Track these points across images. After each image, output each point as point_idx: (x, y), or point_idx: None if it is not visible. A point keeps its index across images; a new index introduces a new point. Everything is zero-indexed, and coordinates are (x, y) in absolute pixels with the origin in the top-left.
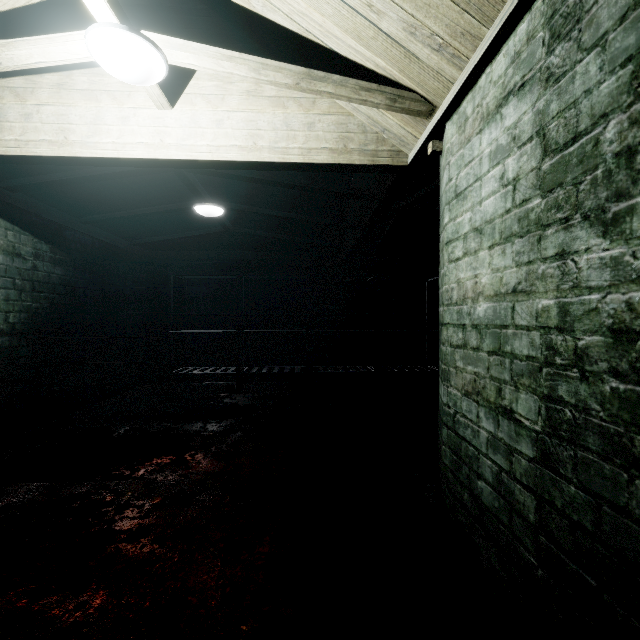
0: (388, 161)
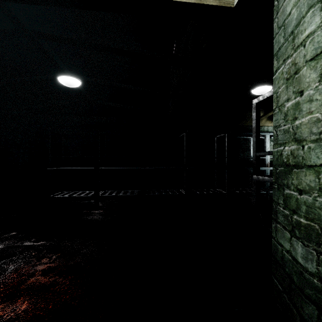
0: (215, 1)
